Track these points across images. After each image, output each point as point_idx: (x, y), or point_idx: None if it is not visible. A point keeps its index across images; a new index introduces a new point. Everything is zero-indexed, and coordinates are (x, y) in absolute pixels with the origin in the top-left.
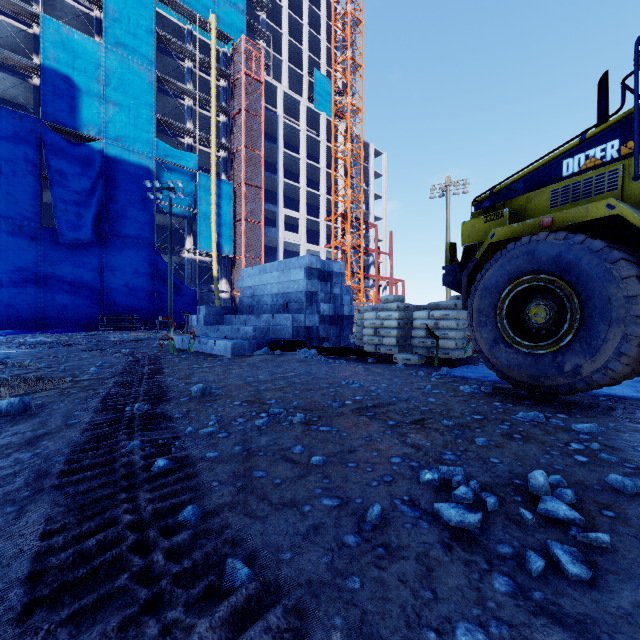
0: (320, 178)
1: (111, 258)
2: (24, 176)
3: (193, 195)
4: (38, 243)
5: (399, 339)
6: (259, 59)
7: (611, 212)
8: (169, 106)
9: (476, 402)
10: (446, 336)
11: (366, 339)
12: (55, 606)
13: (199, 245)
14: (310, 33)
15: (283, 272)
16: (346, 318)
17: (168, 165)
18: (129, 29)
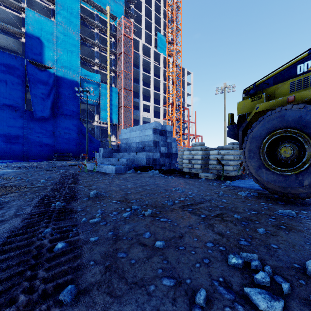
0: (160, 85)
1: (59, 125)
2: (17, 86)
3: (98, 94)
4: (24, 118)
5: (202, 165)
6: (130, 27)
7: None
8: (87, 51)
9: (250, 202)
10: (228, 164)
11: (184, 165)
12: None
13: (101, 119)
14: (155, 14)
15: (141, 131)
16: (173, 154)
17: (86, 80)
18: (67, 14)
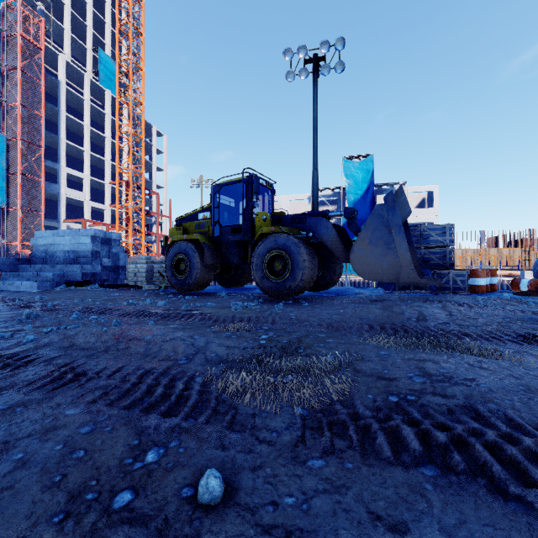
0: (105, 145)
1: None
2: None
3: None
4: None
5: (147, 278)
6: (38, 26)
7: (197, 238)
8: None
9: (160, 295)
10: None
11: (130, 278)
12: (50, 311)
13: None
14: (95, 13)
15: (74, 237)
16: (122, 267)
17: None
18: None
